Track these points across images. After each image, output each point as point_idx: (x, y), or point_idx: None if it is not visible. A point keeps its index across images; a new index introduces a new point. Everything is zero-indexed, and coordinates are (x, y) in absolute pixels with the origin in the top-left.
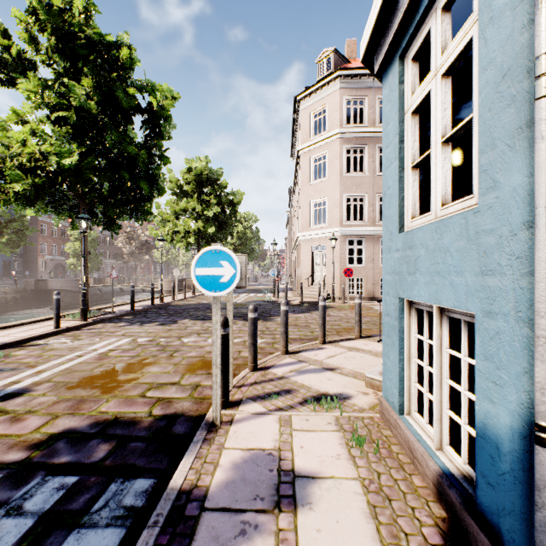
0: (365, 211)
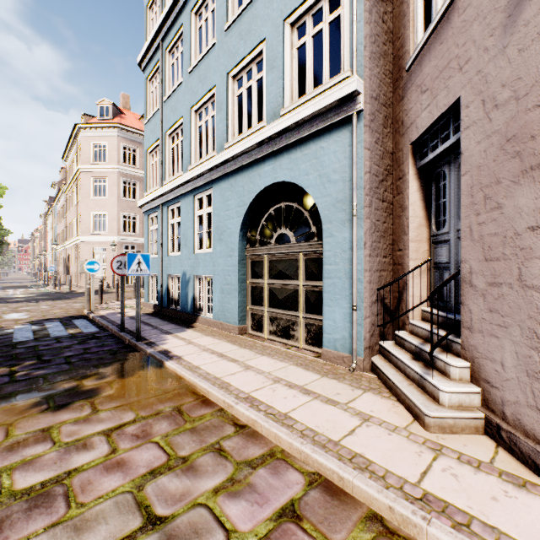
0: (137, 226)
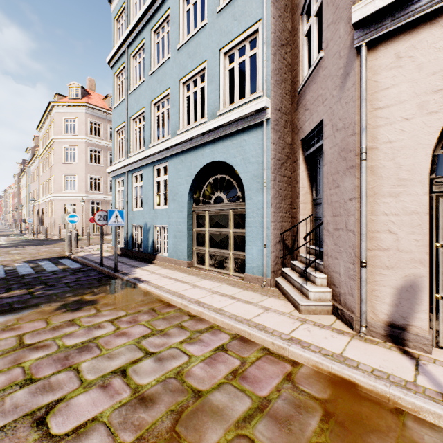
0: (102, 186)
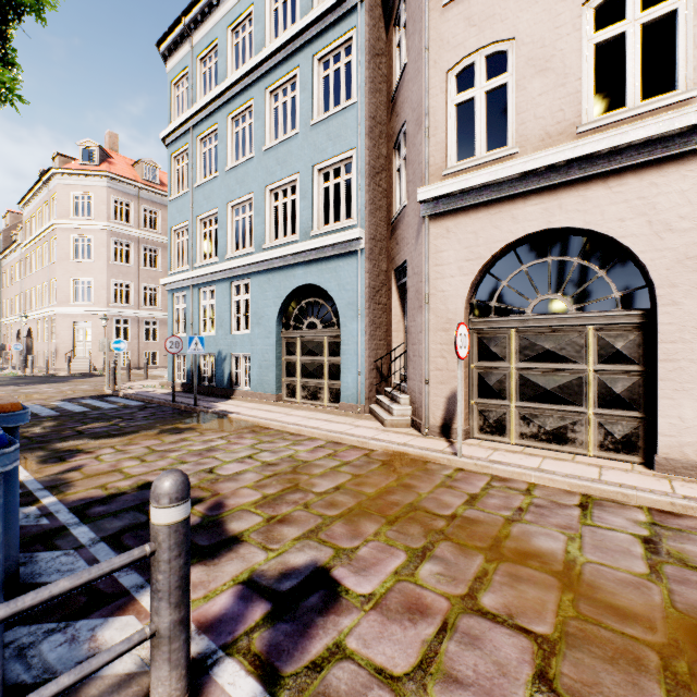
0: (132, 296)
